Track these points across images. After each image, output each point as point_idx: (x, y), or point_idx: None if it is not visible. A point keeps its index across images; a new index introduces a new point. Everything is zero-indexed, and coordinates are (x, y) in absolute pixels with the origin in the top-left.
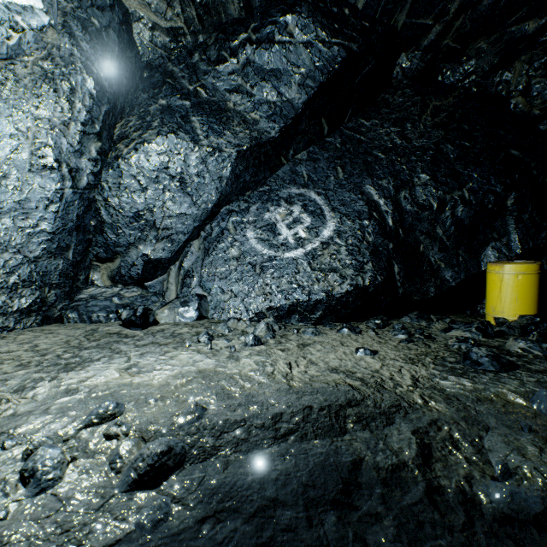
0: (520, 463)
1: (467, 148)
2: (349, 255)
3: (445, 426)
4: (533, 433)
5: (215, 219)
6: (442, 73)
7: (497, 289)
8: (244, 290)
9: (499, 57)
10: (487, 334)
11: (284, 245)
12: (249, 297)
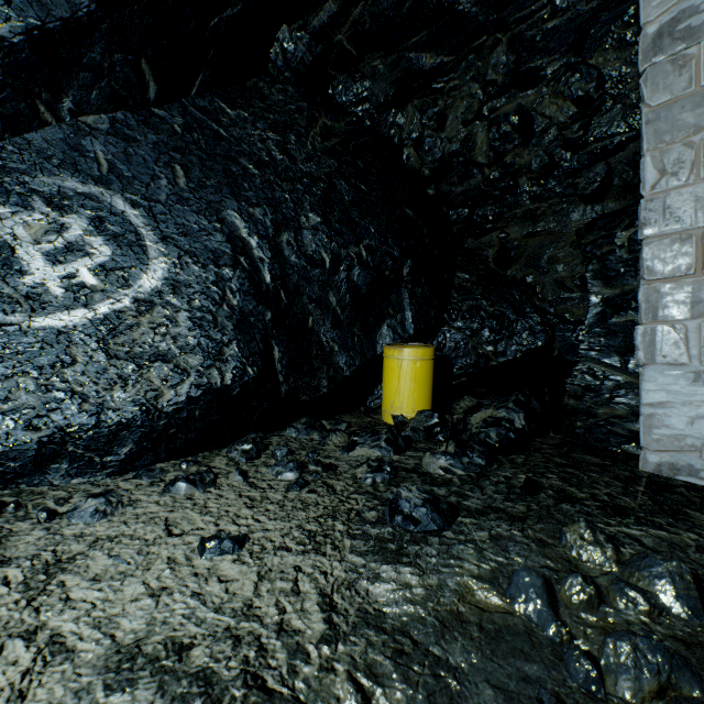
0: None
1: (363, 192)
2: (195, 329)
3: None
4: None
5: None
6: (333, 85)
7: (396, 379)
8: None
9: (396, 89)
10: (399, 448)
11: (34, 299)
12: None
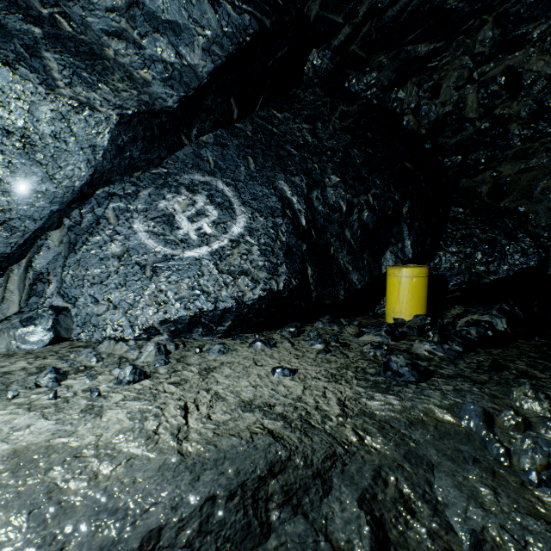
0: (484, 521)
1: (371, 155)
2: (262, 256)
3: (391, 477)
4: (478, 465)
5: (88, 203)
6: (348, 80)
7: (396, 291)
8: (128, 298)
9: (396, 74)
10: (395, 337)
11: (184, 242)
12: (135, 307)
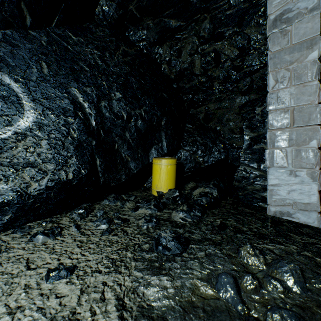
0: None
1: (143, 84)
2: (51, 149)
3: None
4: None
5: None
6: (128, 31)
7: (158, 174)
8: None
9: (158, 36)
10: (160, 208)
11: None
12: None
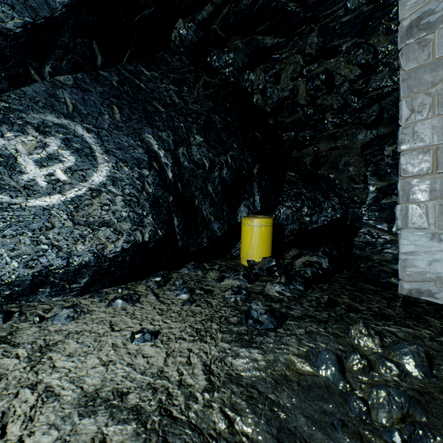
0: None
1: (229, 122)
2: (126, 207)
3: None
4: (345, 430)
5: None
6: (210, 56)
7: (249, 238)
8: None
9: (249, 58)
10: (251, 280)
11: (29, 188)
12: None
